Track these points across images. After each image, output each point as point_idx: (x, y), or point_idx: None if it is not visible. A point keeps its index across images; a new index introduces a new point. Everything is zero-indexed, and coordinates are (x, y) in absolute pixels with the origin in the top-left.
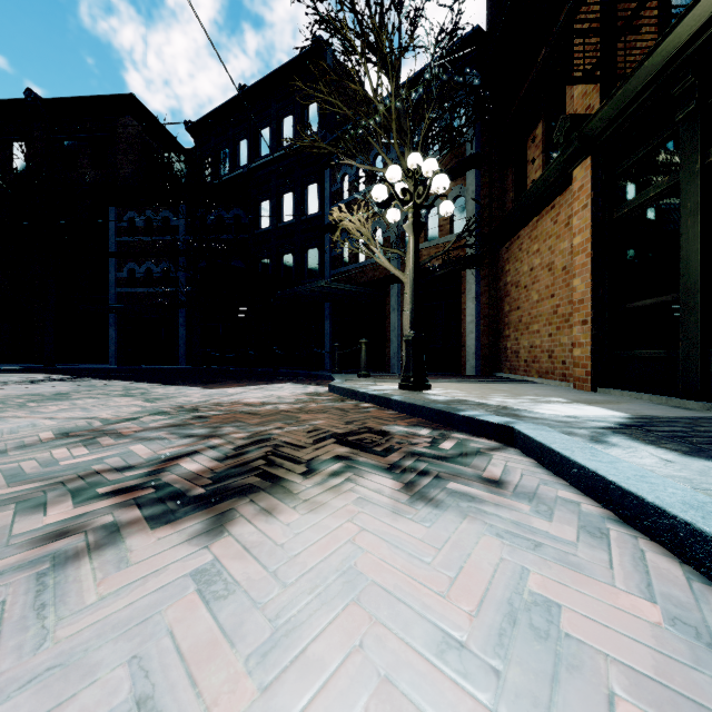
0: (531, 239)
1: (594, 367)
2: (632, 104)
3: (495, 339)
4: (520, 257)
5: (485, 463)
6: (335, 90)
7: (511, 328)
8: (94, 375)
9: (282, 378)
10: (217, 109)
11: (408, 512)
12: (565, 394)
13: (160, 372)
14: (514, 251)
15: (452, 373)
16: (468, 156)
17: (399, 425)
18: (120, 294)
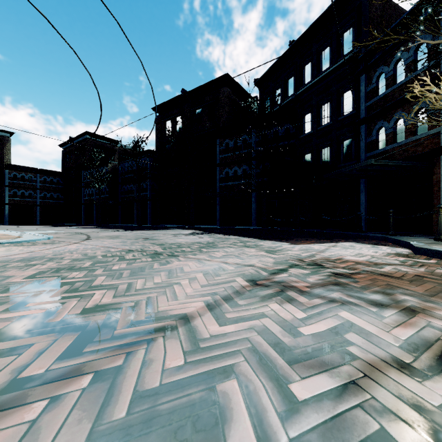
0: None
1: None
2: None
3: None
4: None
5: None
6: None
7: None
8: (213, 231)
9: (334, 237)
10: (274, 64)
11: None
12: None
13: (244, 230)
14: None
15: None
16: None
17: None
18: (221, 186)
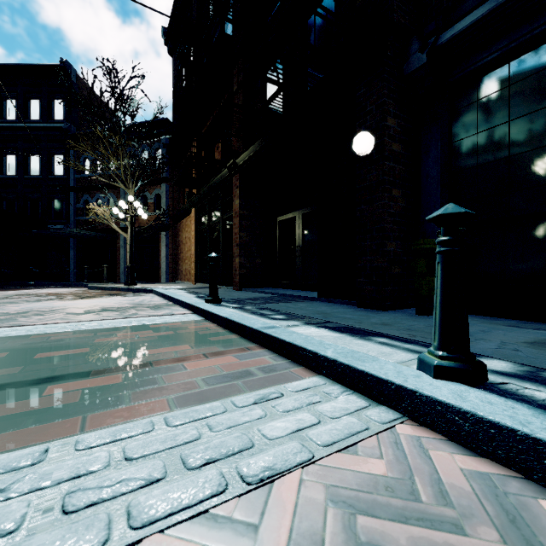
0: (186, 225)
1: (196, 276)
2: (200, 200)
3: (176, 265)
4: (183, 231)
5: (143, 295)
6: (91, 149)
7: (181, 261)
8: None
9: (44, 287)
10: None
11: (124, 297)
12: (184, 285)
13: None
14: (181, 227)
15: (155, 281)
16: (163, 177)
17: (124, 293)
18: None
